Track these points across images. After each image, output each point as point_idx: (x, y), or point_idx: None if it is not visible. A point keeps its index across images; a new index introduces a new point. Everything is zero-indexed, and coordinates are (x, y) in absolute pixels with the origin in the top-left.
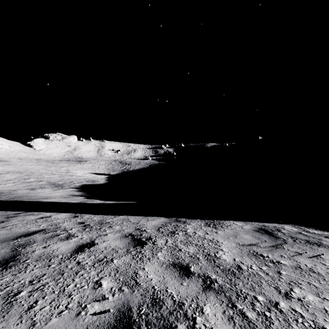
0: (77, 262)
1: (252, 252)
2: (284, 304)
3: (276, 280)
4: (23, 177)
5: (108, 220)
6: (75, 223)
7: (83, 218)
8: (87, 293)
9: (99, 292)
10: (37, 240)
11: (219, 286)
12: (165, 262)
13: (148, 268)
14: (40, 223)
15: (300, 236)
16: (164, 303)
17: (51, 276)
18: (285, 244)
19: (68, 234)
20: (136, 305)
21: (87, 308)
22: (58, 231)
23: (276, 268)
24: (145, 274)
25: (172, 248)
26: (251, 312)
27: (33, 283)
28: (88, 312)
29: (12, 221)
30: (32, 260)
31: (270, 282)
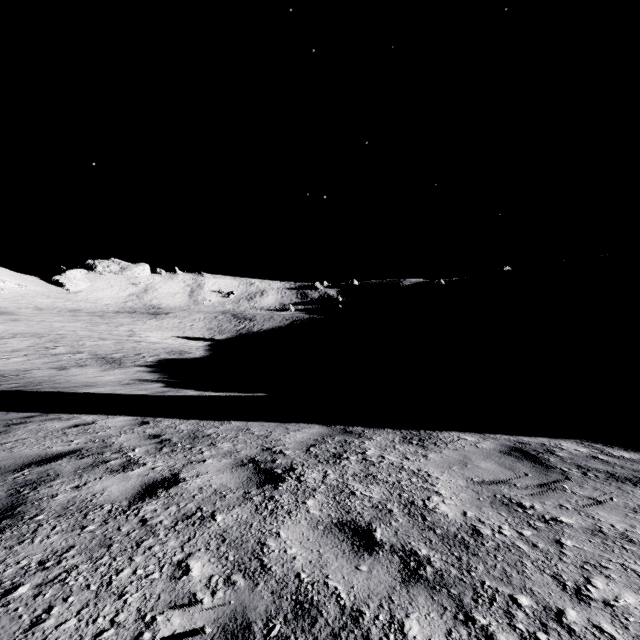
0: (142, 521)
1: (500, 497)
2: (576, 614)
3: (555, 559)
4: (45, 345)
5: (209, 430)
6: (141, 437)
7: (159, 426)
8: (158, 589)
9: (184, 586)
10: (63, 473)
11: (435, 572)
12: (322, 521)
13: (288, 532)
14: (73, 436)
15: (596, 464)
16: (320, 612)
17: (85, 550)
18: (566, 482)
19: (127, 459)
20: (261, 616)
21: (156, 623)
22: (106, 452)
23: (552, 532)
24: (281, 547)
25: (336, 489)
26: (507, 634)
27: (45, 566)
28: (157, 633)
29: (16, 433)
30: (49, 516)
31: (542, 565)
